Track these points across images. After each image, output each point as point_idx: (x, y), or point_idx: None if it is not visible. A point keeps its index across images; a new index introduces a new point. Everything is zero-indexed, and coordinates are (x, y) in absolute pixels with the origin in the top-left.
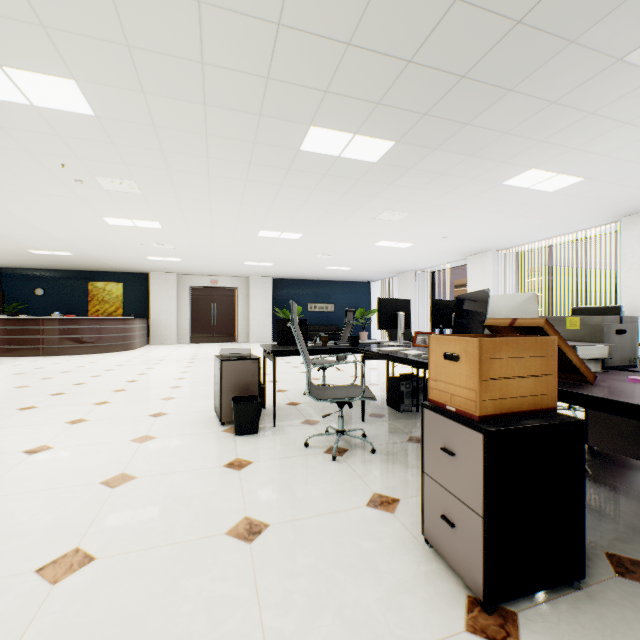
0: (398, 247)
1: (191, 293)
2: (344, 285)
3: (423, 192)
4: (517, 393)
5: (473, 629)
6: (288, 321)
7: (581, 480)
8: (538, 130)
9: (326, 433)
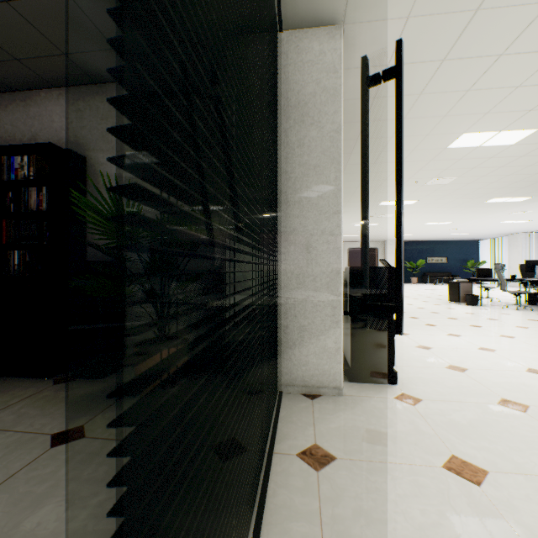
0: (516, 222)
1: (348, 253)
2: (455, 243)
3: None
4: None
5: None
6: (482, 269)
7: None
8: None
9: (510, 305)
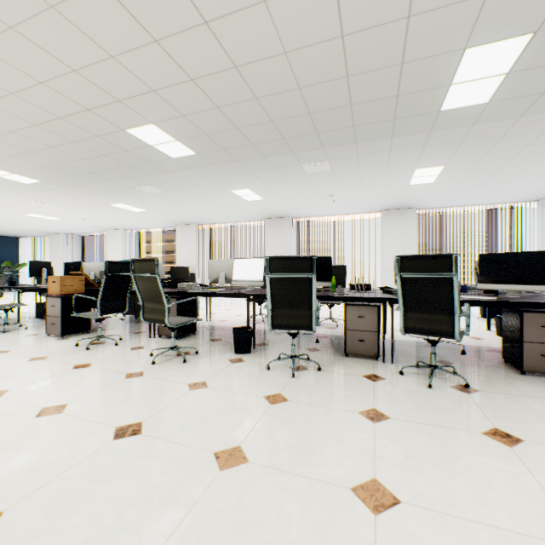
0: (49, 219)
1: None
2: None
3: (64, 199)
4: (73, 289)
5: (58, 340)
6: None
7: (90, 308)
8: (116, 194)
9: None
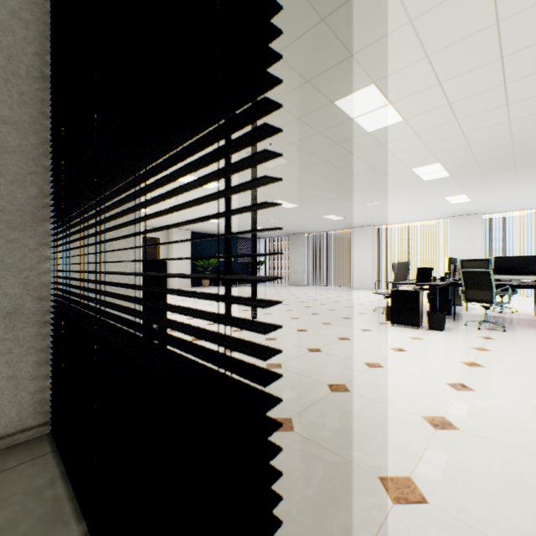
0: (331, 219)
1: None
2: (240, 240)
3: (410, 195)
4: None
5: None
6: (423, 268)
7: None
8: (494, 183)
9: (483, 322)
